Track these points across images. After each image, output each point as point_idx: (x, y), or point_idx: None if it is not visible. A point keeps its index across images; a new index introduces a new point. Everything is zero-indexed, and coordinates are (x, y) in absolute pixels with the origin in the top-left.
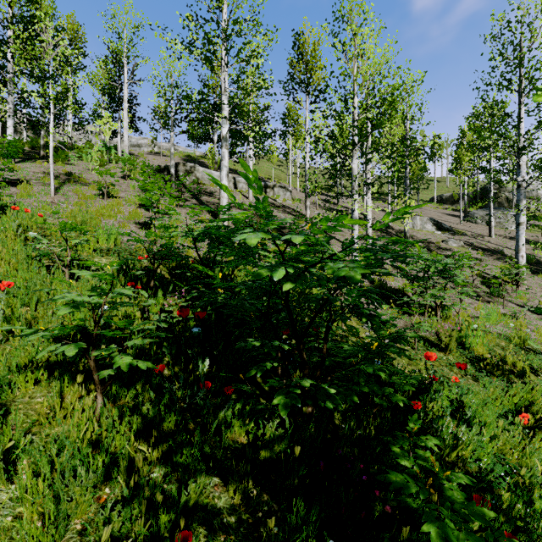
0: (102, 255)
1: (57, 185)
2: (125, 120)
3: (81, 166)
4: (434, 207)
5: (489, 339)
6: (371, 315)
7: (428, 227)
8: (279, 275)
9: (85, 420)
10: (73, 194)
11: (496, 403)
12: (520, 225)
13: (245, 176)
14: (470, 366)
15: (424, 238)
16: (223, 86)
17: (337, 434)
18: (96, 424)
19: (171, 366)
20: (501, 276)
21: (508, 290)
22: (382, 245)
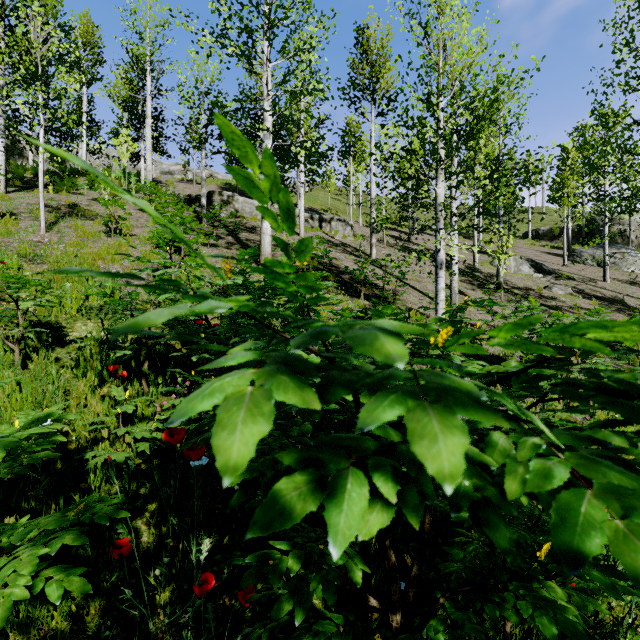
0: (89, 317)
1: (53, 219)
2: (148, 140)
3: (92, 196)
4: (529, 244)
5: None
6: None
7: (524, 269)
8: (350, 521)
9: None
10: (71, 231)
11: None
12: None
13: (244, 179)
14: None
15: (521, 283)
16: (266, 90)
17: None
18: None
19: (153, 527)
20: None
21: None
22: None
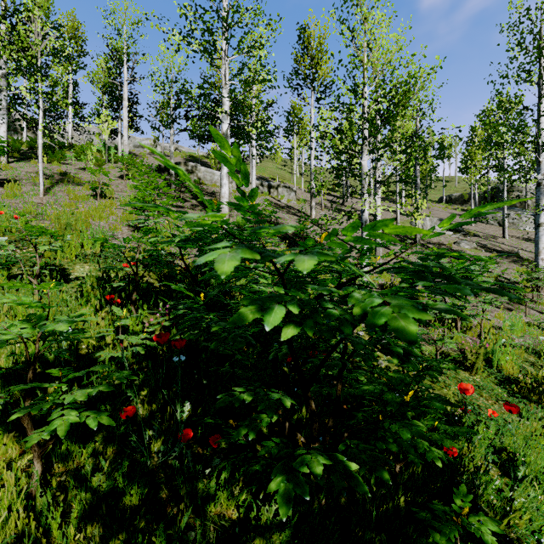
0: (86, 261)
1: (49, 185)
2: (125, 119)
3: (78, 166)
4: (443, 208)
5: (516, 353)
6: (404, 353)
7: (438, 228)
8: (275, 319)
9: (8, 504)
10: (64, 194)
11: (542, 442)
12: (540, 226)
13: (222, 157)
14: (502, 389)
15: (435, 239)
16: (224, 80)
17: (354, 495)
18: (21, 512)
19: (146, 404)
20: (519, 280)
21: (528, 295)
22: (438, 265)
